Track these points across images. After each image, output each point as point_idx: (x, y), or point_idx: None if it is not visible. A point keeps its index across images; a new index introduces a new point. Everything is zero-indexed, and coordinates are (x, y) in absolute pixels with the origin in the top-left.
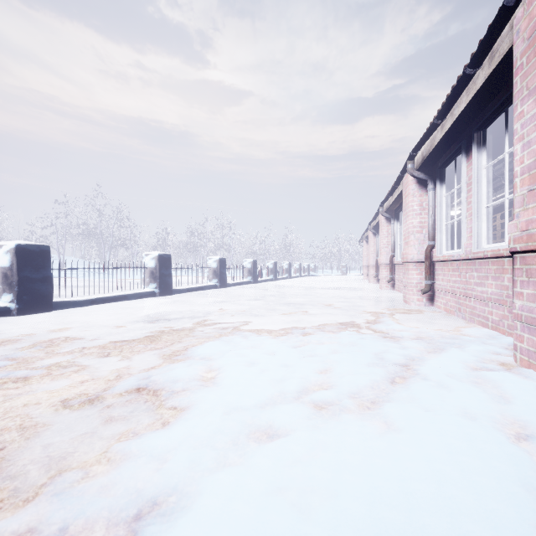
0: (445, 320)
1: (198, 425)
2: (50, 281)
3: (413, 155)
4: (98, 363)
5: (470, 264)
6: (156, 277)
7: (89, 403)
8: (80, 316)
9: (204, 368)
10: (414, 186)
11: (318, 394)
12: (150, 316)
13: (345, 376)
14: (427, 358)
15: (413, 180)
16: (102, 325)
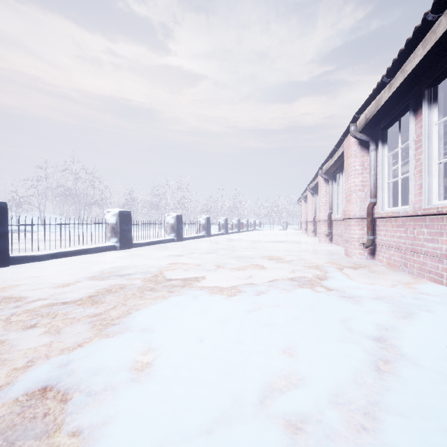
0: (392, 275)
1: None
2: (7, 237)
3: (356, 117)
4: (18, 338)
5: (418, 220)
6: (116, 232)
7: None
8: (34, 271)
9: (141, 348)
10: (356, 147)
11: (289, 402)
12: (104, 271)
13: (316, 361)
14: (402, 329)
15: (355, 142)
16: (51, 282)
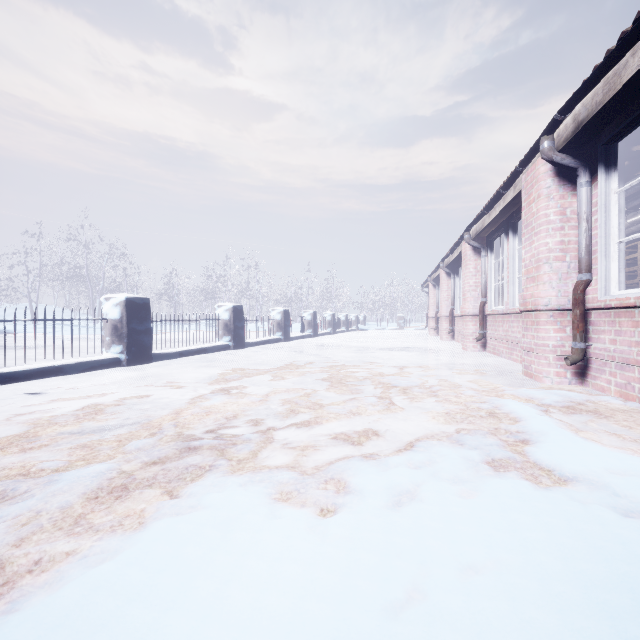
0: None
1: None
2: None
3: (558, 120)
4: None
5: None
6: (121, 335)
7: None
8: None
9: None
10: (549, 181)
11: None
12: (57, 418)
13: None
14: None
15: (548, 171)
16: None
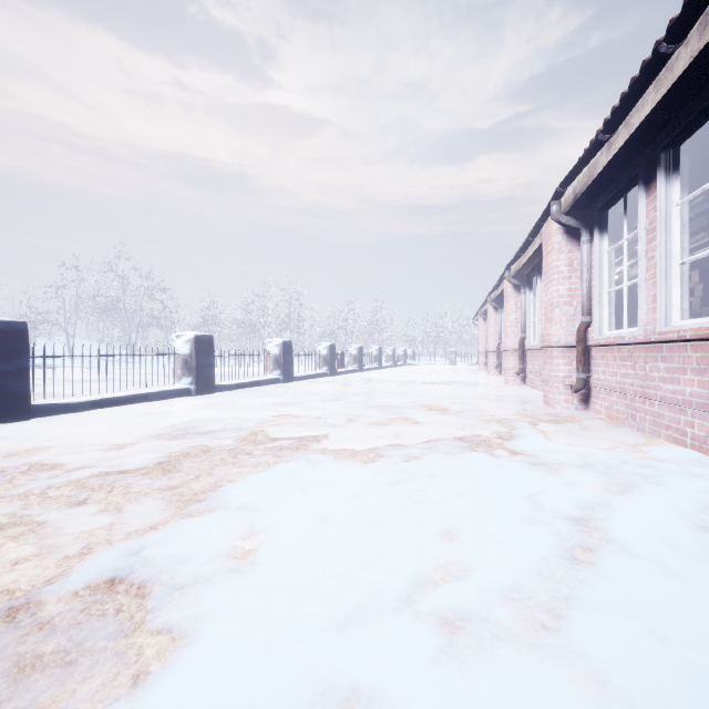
0: (613, 433)
1: (202, 693)
2: (28, 375)
3: (560, 192)
4: (63, 518)
5: (652, 349)
6: (191, 368)
7: (6, 618)
8: (70, 427)
9: (241, 531)
10: (560, 237)
11: (445, 596)
12: (175, 427)
13: (487, 548)
14: (615, 507)
15: (559, 229)
16: (97, 443)
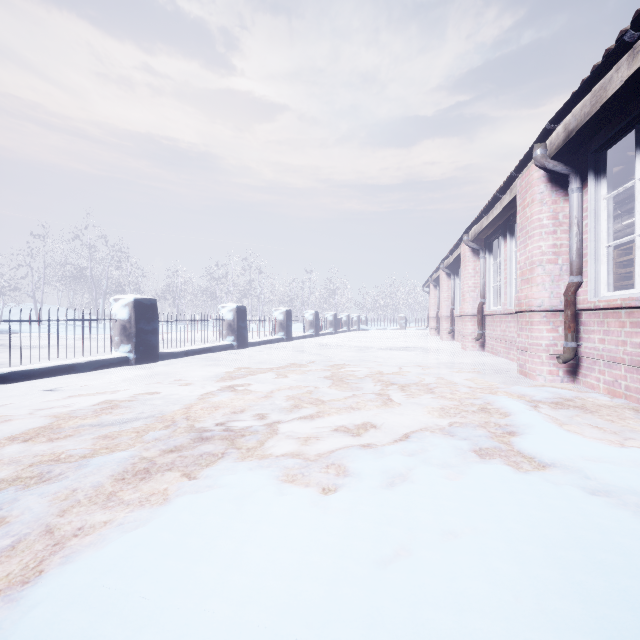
0: (637, 419)
1: None
2: None
3: (550, 129)
4: None
5: None
6: (130, 335)
7: None
8: None
9: None
10: (543, 187)
11: None
12: (76, 413)
13: None
14: None
15: (541, 177)
16: None
